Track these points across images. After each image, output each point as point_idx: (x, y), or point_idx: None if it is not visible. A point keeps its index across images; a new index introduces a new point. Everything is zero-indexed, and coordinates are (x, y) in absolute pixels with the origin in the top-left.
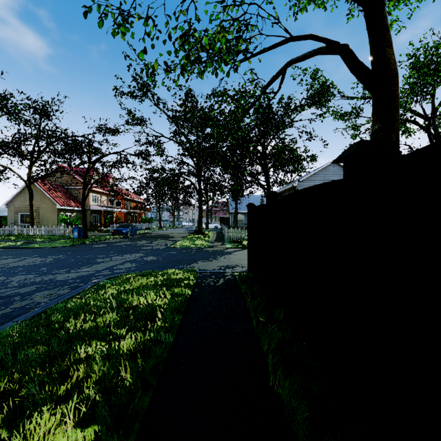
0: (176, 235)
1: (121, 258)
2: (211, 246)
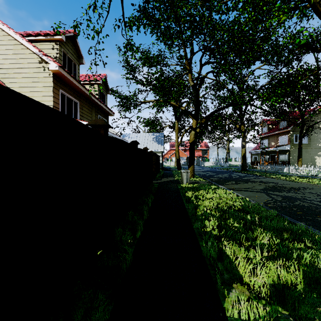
0: None
1: None
2: None
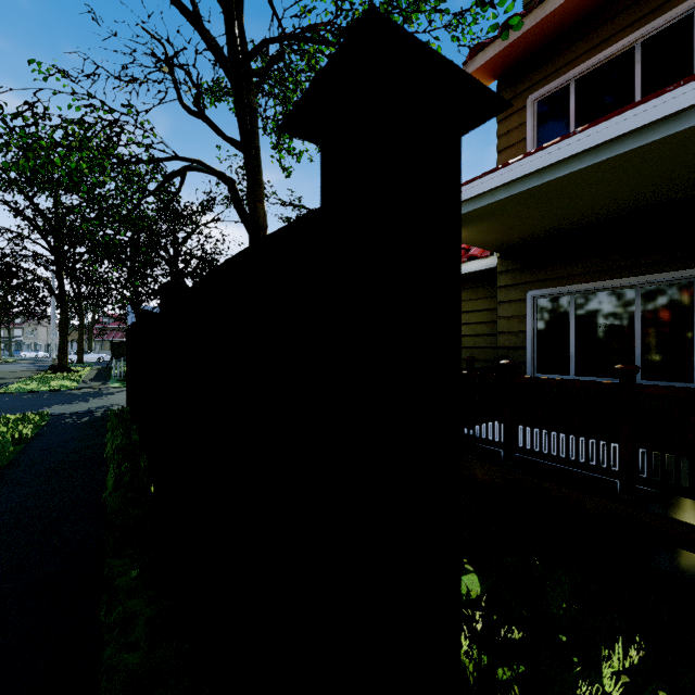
0: (6, 375)
1: None
2: (81, 387)
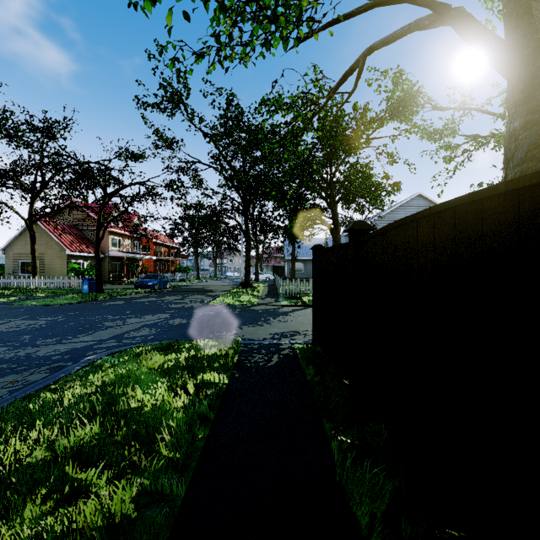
0: (217, 288)
1: (138, 321)
2: (261, 303)
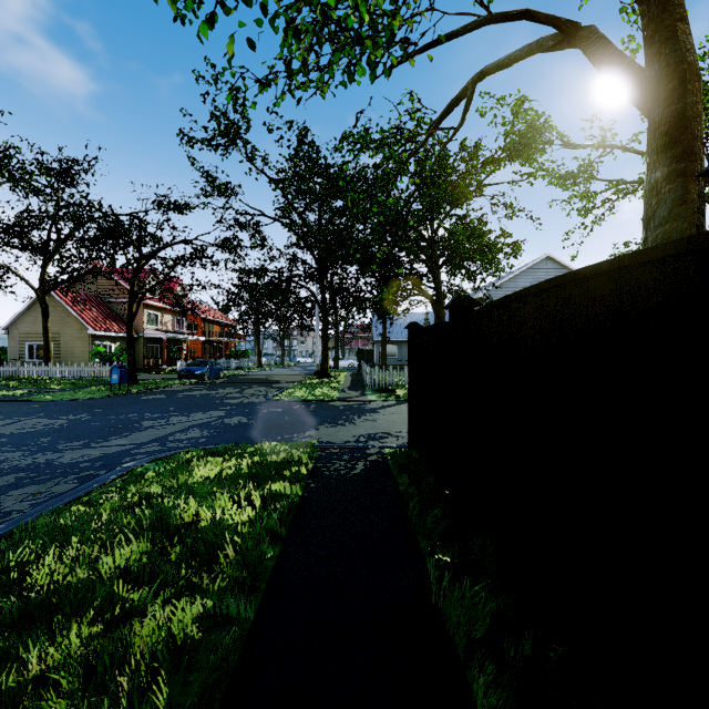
0: (285, 378)
1: (185, 420)
2: (342, 398)
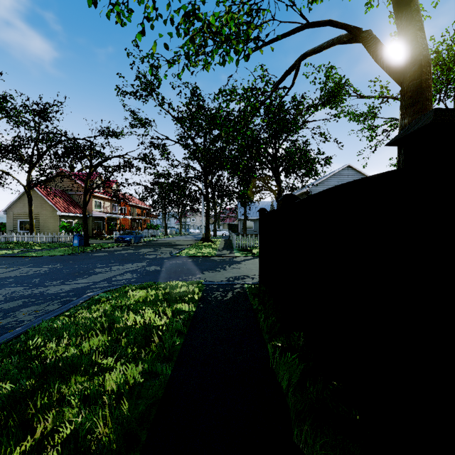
0: (182, 242)
1: (122, 268)
2: (218, 254)
